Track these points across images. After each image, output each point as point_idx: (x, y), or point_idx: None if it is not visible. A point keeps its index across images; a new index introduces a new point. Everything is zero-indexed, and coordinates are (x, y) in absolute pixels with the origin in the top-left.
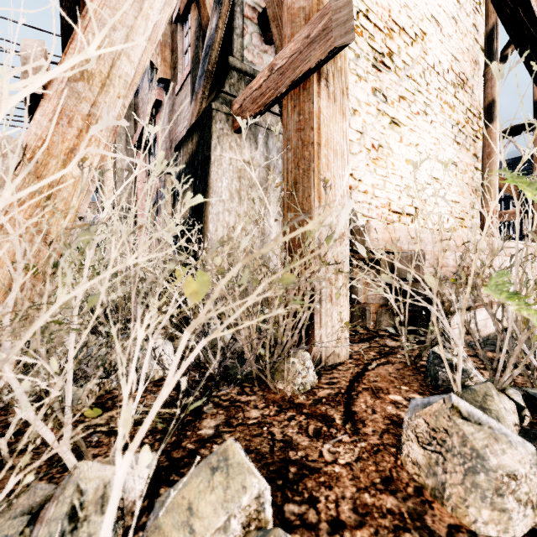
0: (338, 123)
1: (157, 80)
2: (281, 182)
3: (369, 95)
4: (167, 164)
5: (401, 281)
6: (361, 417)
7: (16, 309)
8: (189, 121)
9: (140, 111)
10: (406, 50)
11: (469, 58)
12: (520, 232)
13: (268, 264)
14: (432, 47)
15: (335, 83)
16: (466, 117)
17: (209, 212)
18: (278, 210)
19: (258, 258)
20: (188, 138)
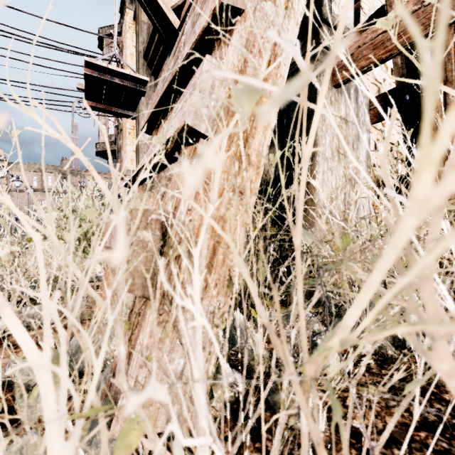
0: None
1: None
2: None
3: None
4: None
5: None
6: None
7: (216, 290)
8: None
9: None
10: None
11: None
12: None
13: None
14: None
15: None
16: None
17: (316, 171)
18: (365, 169)
19: None
20: None
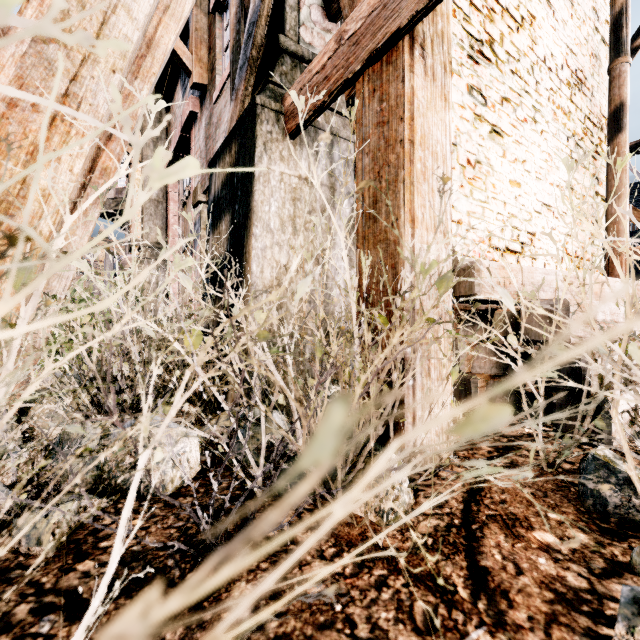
0: (438, 113)
1: (191, 87)
2: (367, 181)
3: (464, 94)
4: (203, 192)
5: (587, 356)
6: (499, 582)
7: None
8: (227, 128)
9: (172, 128)
10: (510, 38)
11: (588, 51)
12: (637, 275)
13: (337, 321)
14: (543, 35)
15: (434, 53)
16: (585, 126)
17: (252, 247)
18: (346, 244)
19: (322, 311)
20: (225, 149)
